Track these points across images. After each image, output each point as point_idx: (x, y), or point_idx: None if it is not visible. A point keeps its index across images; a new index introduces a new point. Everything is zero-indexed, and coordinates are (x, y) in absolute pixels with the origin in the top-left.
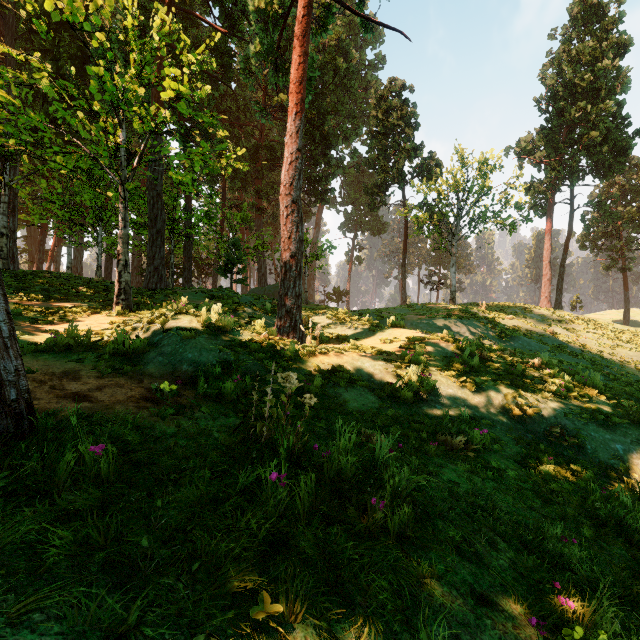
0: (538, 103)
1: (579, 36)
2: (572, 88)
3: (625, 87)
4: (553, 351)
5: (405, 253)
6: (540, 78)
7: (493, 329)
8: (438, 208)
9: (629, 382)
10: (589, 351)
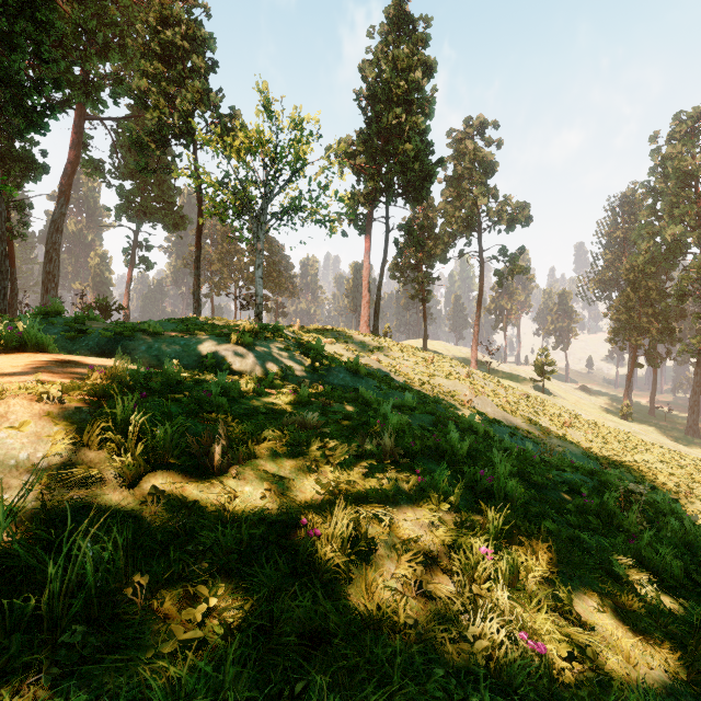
0: (359, 97)
1: (395, 42)
2: (389, 94)
3: (432, 109)
4: (383, 387)
5: (199, 249)
6: (360, 69)
7: (303, 356)
8: (237, 178)
9: (479, 431)
10: (413, 383)
